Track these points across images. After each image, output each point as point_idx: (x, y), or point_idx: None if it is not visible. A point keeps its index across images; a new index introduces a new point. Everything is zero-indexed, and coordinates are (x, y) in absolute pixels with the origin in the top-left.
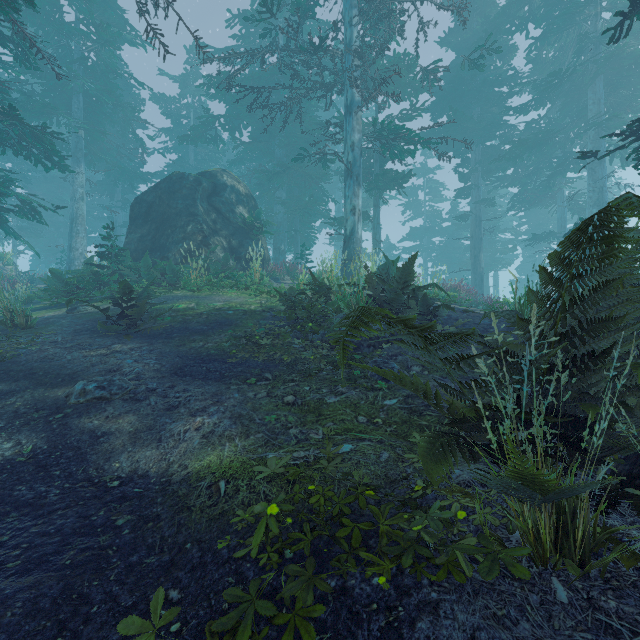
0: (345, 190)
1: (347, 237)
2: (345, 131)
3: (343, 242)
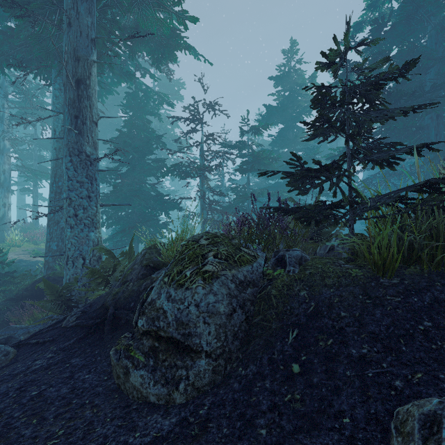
0: None
1: (0, 218)
2: None
3: None
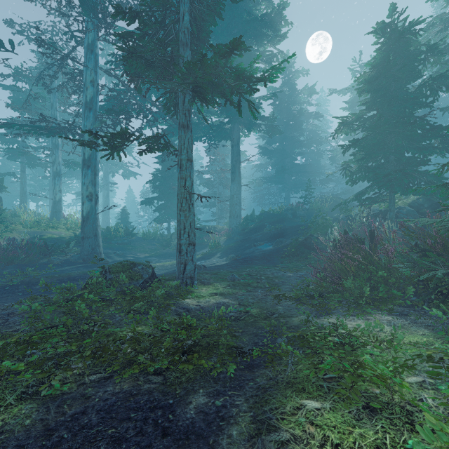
0: (55, 181)
1: (57, 201)
2: (55, 155)
3: (54, 203)
